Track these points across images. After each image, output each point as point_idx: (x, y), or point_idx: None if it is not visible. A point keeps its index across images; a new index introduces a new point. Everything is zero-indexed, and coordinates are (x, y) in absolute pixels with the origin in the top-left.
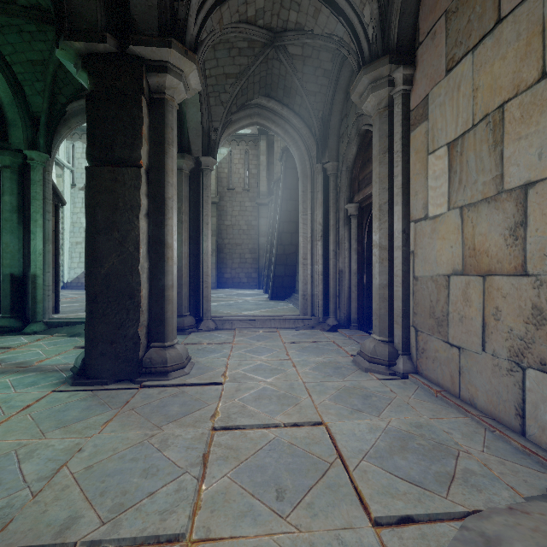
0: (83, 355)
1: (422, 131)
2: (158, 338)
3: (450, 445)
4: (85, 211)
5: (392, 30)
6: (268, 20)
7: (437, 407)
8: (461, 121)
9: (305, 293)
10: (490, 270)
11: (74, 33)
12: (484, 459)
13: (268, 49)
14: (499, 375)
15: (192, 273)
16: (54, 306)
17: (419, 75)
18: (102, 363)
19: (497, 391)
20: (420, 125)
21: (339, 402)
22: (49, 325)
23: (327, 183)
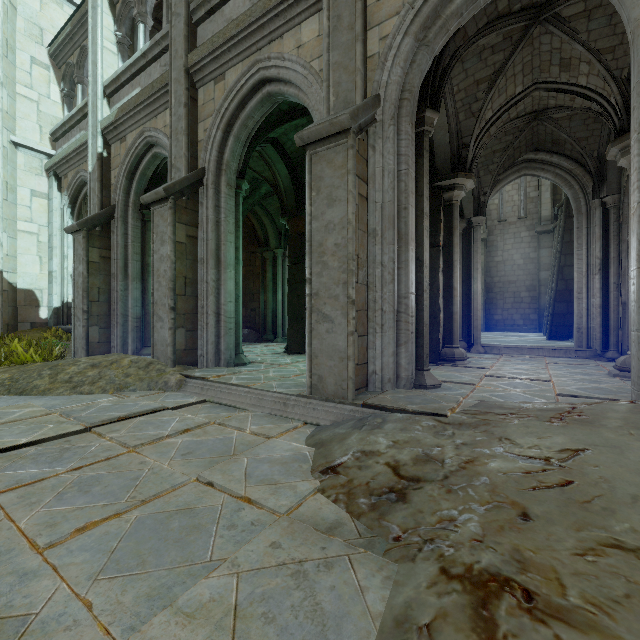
0: None
1: None
2: (449, 342)
3: None
4: None
5: None
6: (529, 109)
7: None
8: None
9: (580, 326)
10: None
11: None
12: None
13: (532, 123)
14: None
15: (464, 308)
16: None
17: None
18: None
19: None
20: None
21: (571, 380)
22: None
23: (608, 215)
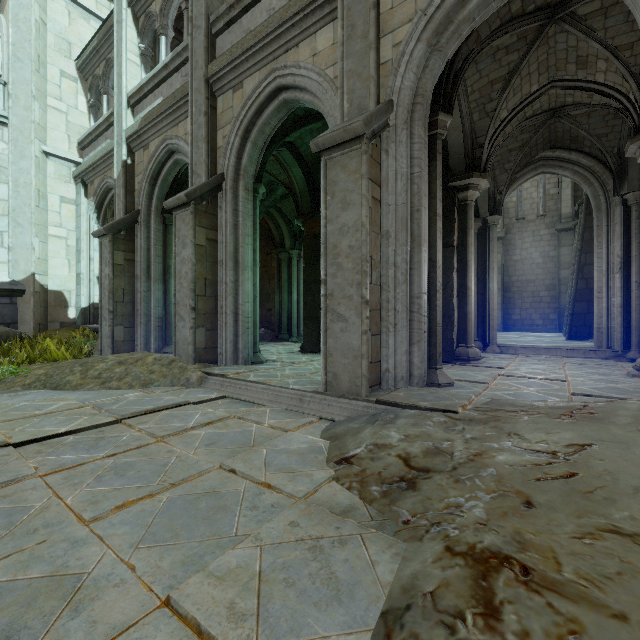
0: None
1: None
2: (463, 342)
3: None
4: None
5: None
6: (546, 107)
7: None
8: None
9: (600, 326)
10: None
11: None
12: None
13: (549, 121)
14: None
15: (480, 308)
16: None
17: None
18: None
19: None
20: None
21: (587, 380)
22: None
23: (629, 213)
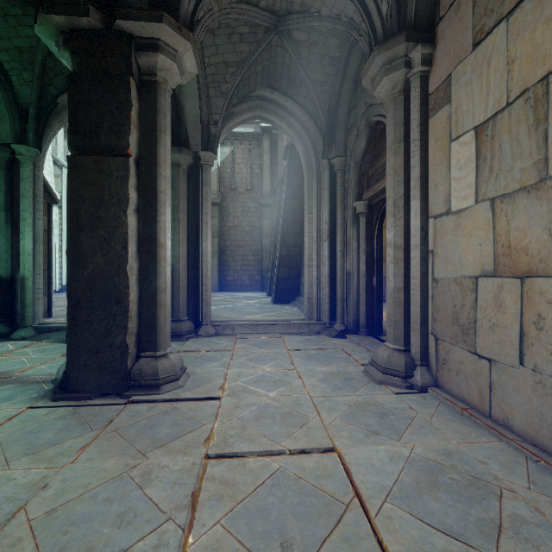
0: (65, 366)
1: (443, 115)
2: (149, 347)
3: (489, 480)
4: (67, 205)
5: (409, 4)
6: (271, 1)
7: (464, 428)
8: (493, 100)
9: (310, 296)
10: (530, 271)
11: (54, 6)
12: (532, 499)
13: (271, 34)
14: (542, 394)
15: (191, 275)
16: (46, 310)
17: (439, 54)
18: (86, 375)
19: (539, 412)
20: (441, 109)
21: (352, 422)
22: (38, 330)
23: (334, 180)
